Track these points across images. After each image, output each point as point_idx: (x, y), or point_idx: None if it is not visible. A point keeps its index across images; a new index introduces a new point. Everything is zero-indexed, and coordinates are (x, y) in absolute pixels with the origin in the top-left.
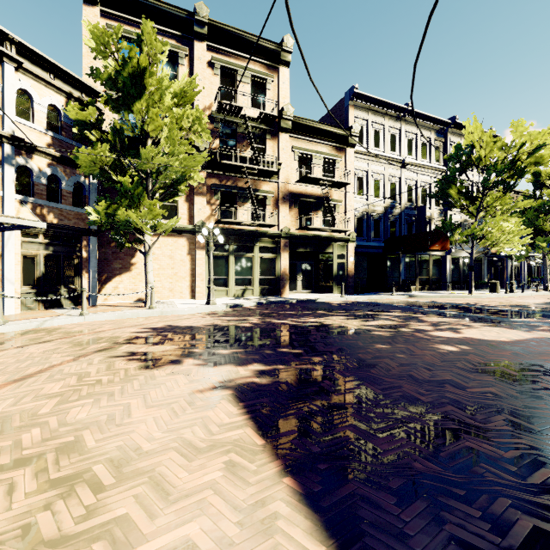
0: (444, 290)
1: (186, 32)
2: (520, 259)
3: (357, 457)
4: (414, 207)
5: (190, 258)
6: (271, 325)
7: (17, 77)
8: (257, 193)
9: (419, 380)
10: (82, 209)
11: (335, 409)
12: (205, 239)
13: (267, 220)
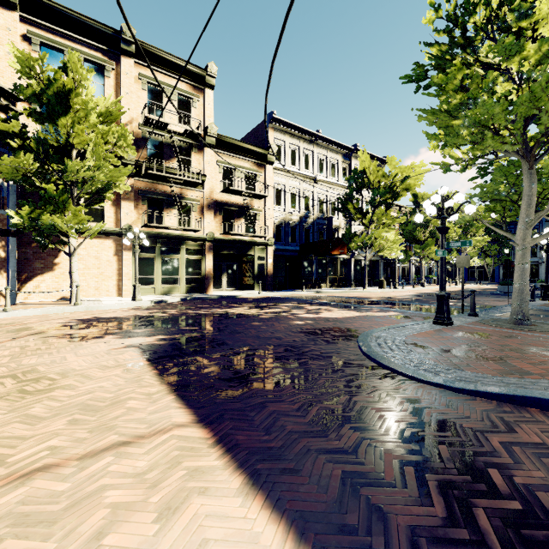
0: (349, 287)
1: (112, 47)
2: (405, 262)
3: (195, 363)
4: (325, 217)
5: (117, 258)
6: (185, 314)
7: None
8: (183, 201)
9: (261, 337)
10: None
11: (198, 350)
12: (131, 242)
13: (193, 225)
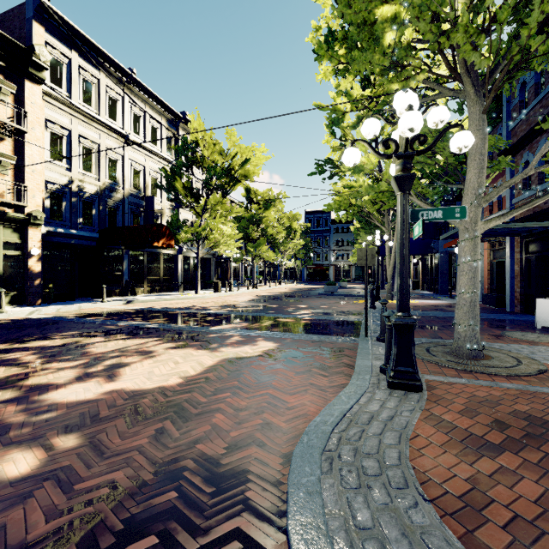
0: (176, 291)
1: None
2: (238, 262)
3: None
4: (142, 196)
5: None
6: None
7: None
8: None
9: None
10: None
11: None
12: None
13: None
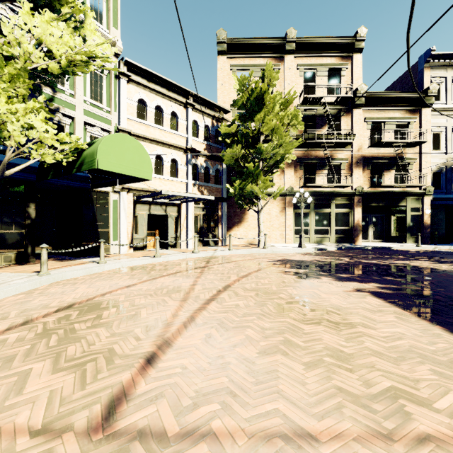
0: None
1: (278, 52)
2: None
3: None
4: None
5: (281, 214)
6: (363, 263)
7: (192, 114)
8: (333, 161)
9: None
10: (219, 185)
11: None
12: (298, 200)
13: (342, 182)
